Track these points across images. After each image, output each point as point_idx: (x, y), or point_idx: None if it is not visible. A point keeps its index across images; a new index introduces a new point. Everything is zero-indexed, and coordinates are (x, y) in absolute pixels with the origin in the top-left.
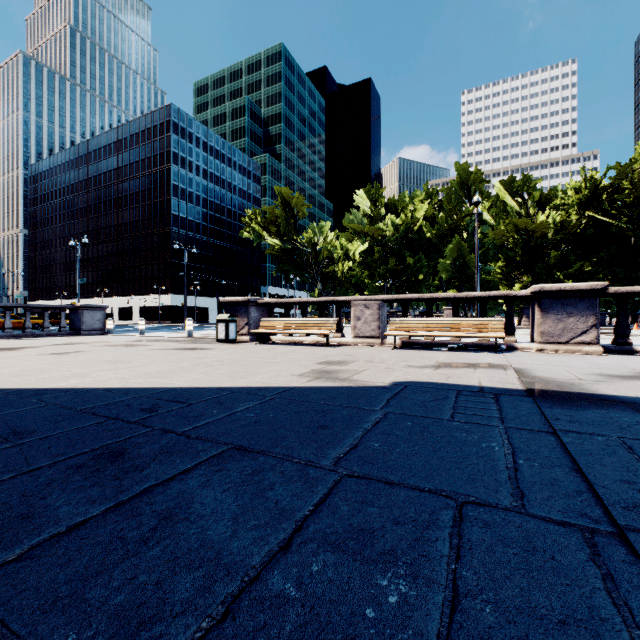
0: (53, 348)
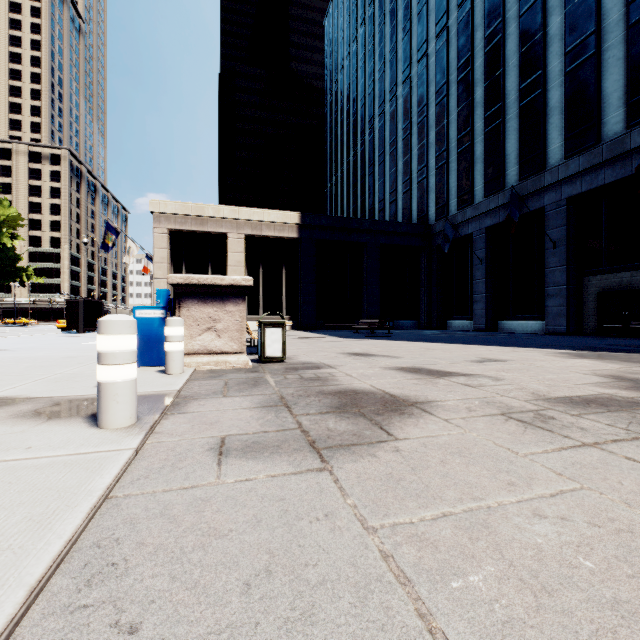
0: (550, 375)
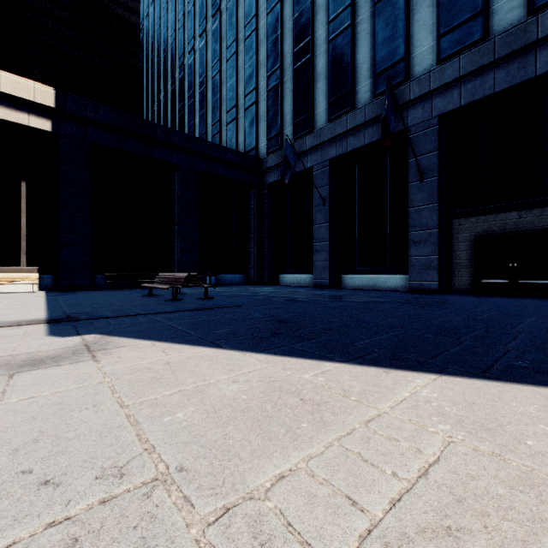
0: None
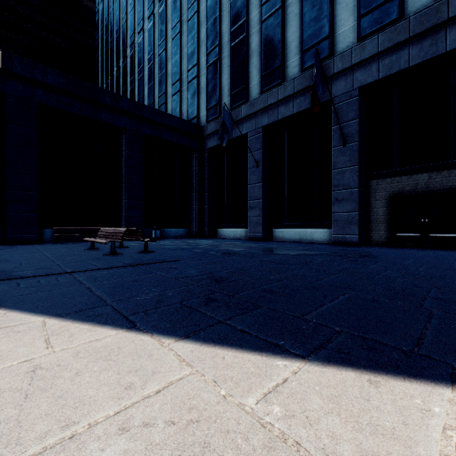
0: None
